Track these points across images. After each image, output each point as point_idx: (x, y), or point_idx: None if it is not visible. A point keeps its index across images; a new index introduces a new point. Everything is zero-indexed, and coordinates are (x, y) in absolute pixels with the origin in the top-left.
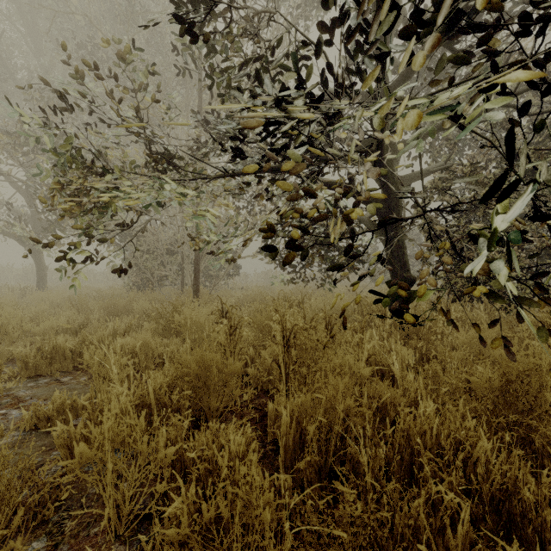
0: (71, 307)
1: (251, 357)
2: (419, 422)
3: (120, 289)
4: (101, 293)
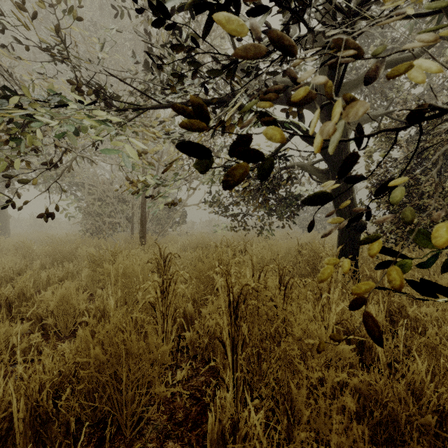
0: (12, 254)
1: (190, 314)
2: None
3: (74, 235)
4: (54, 239)
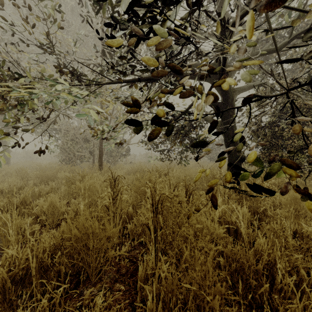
0: (14, 176)
1: (131, 214)
2: (297, 310)
3: (54, 164)
4: (41, 166)
